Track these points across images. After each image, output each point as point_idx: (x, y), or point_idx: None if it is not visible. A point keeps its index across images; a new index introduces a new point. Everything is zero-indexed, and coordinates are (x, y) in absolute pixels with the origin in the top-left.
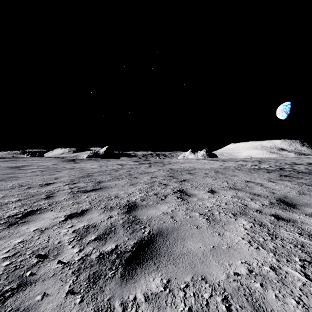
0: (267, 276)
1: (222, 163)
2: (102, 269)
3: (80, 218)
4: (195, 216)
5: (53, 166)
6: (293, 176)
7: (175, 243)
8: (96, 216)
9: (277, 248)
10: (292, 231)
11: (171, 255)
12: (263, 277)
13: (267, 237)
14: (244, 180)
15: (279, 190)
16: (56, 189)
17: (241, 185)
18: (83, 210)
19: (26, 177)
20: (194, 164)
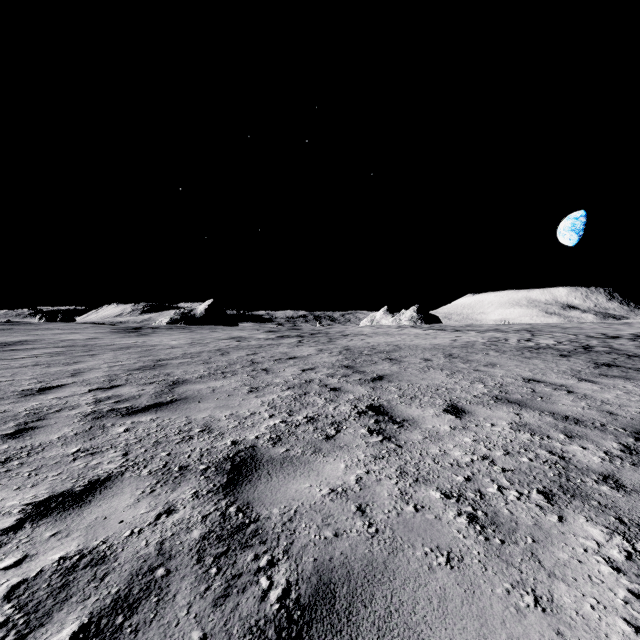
0: None
1: (453, 334)
2: None
3: (68, 516)
4: (431, 505)
5: (87, 342)
6: (624, 365)
7: None
8: (125, 506)
9: None
10: None
11: None
12: None
13: None
14: (520, 376)
15: (620, 404)
16: (56, 406)
17: (520, 390)
18: (92, 483)
19: (6, 369)
20: (395, 338)
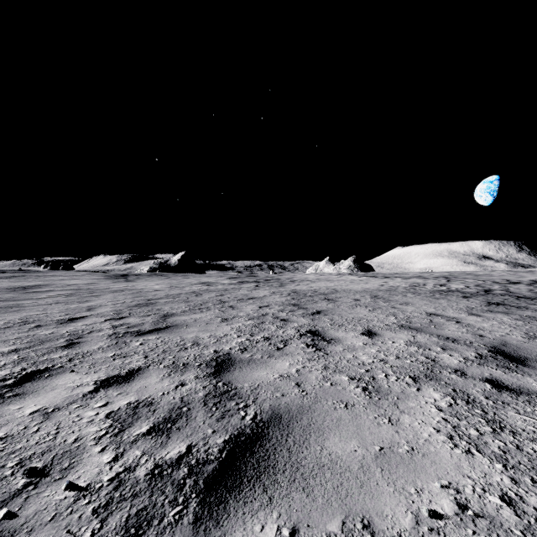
0: (498, 520)
1: (382, 280)
2: (157, 502)
3: (123, 386)
4: (341, 383)
5: (88, 286)
6: (510, 304)
7: (306, 441)
8: (155, 382)
9: (507, 452)
10: (531, 415)
11: (299, 469)
12: (490, 522)
13: (484, 427)
14: (425, 311)
15: (490, 330)
16: (86, 330)
17: (421, 321)
18: (131, 371)
19: (37, 306)
20: (334, 283)
